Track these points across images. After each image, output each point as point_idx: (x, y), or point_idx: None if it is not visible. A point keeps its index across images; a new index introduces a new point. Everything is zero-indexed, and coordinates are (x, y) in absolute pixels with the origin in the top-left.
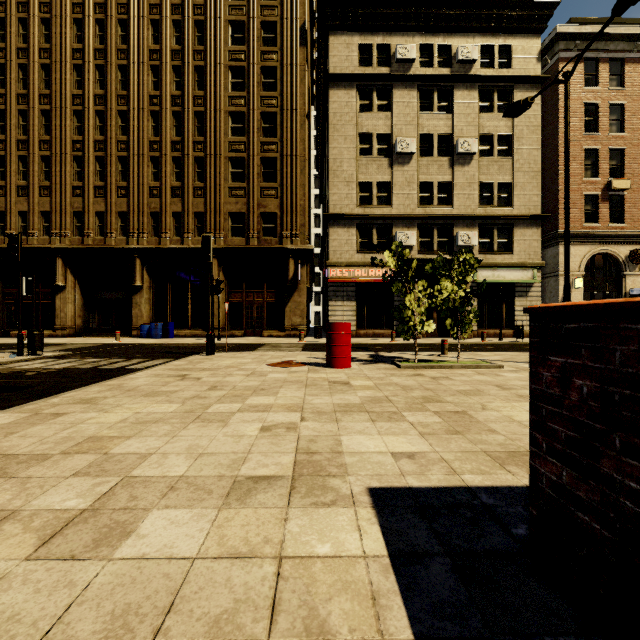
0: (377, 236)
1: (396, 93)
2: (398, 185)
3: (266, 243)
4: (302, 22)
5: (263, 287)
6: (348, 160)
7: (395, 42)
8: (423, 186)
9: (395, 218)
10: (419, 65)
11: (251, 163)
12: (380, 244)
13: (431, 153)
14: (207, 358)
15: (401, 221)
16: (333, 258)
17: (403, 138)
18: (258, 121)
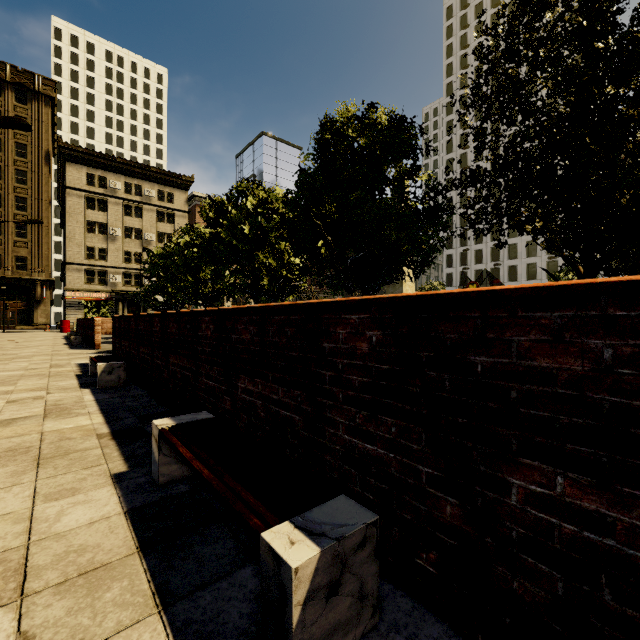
0: (99, 276)
1: (110, 203)
2: (111, 251)
3: (19, 274)
4: (47, 150)
5: (16, 300)
6: (79, 234)
7: (110, 177)
8: (127, 252)
9: (109, 268)
10: (124, 191)
11: (7, 225)
12: (101, 280)
13: (131, 236)
14: (6, 333)
15: (113, 269)
16: (69, 286)
17: (114, 228)
18: (12, 201)
